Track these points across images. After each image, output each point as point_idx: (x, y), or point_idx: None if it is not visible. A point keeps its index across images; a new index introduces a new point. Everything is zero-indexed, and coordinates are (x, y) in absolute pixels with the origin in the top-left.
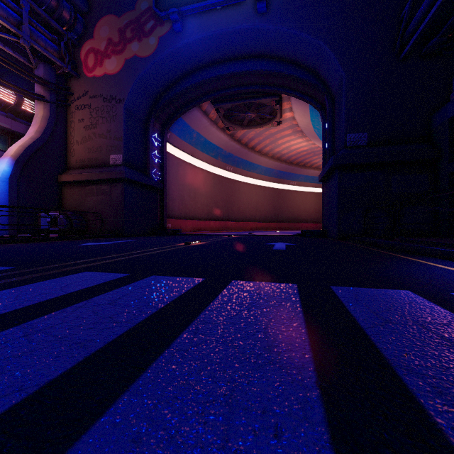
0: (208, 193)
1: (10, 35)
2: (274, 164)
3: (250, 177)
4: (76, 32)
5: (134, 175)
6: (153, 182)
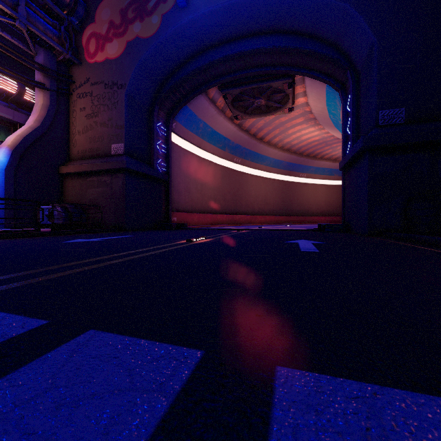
0: (216, 185)
1: (6, 17)
2: (283, 156)
3: (259, 169)
4: (78, 16)
5: (136, 165)
6: (157, 173)
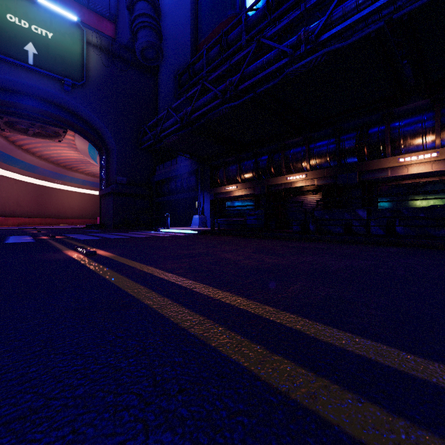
0: None
1: None
2: (40, 163)
3: (11, 171)
4: None
5: None
6: None
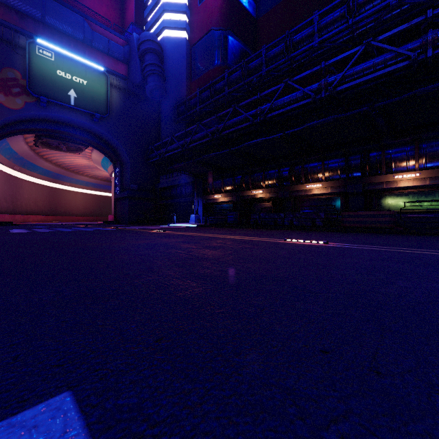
0: (1, 189)
1: None
2: (54, 169)
3: (32, 176)
4: None
5: None
6: None
